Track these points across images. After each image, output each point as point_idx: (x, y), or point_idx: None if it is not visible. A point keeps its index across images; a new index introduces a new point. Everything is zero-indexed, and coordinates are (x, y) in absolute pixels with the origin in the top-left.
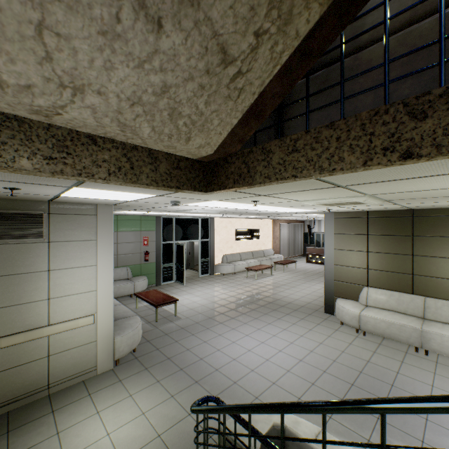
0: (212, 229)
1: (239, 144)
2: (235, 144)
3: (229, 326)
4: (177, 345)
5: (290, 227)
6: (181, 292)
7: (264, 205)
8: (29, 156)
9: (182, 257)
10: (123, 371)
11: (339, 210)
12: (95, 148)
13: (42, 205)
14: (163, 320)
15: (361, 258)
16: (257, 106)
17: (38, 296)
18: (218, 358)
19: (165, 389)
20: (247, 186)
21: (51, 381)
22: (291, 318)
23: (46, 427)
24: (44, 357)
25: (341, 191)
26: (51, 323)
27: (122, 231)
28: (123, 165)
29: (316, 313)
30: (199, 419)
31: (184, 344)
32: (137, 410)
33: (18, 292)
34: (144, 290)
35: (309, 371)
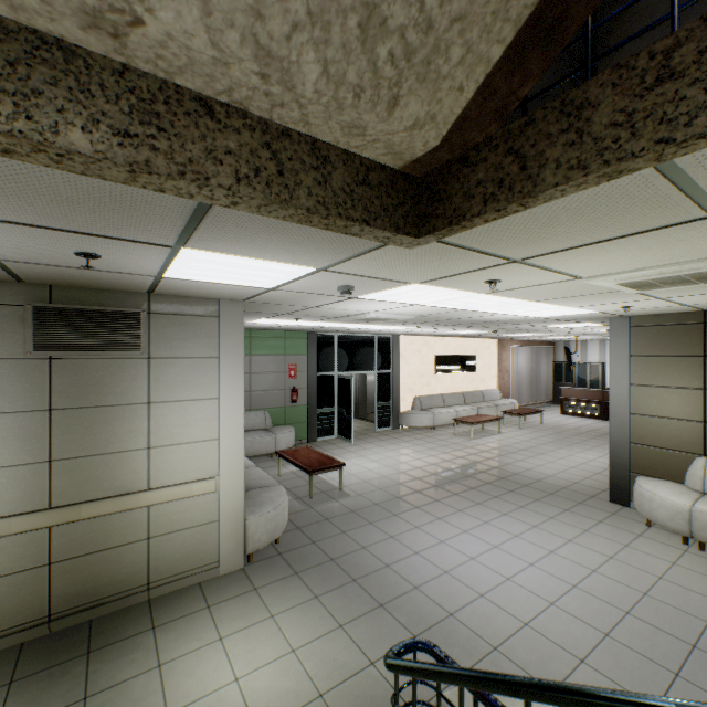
0: (397, 353)
1: (494, 123)
2: (486, 123)
3: (432, 514)
4: (344, 538)
5: (530, 353)
6: (347, 453)
7: (504, 295)
8: (86, 124)
9: (348, 398)
10: (259, 573)
11: (646, 308)
12: (211, 124)
13: (139, 300)
14: (320, 496)
15: (690, 402)
16: (551, 5)
17: (134, 442)
18: (417, 568)
19: (329, 611)
20: (518, 201)
21: (152, 578)
22: (545, 508)
23: (143, 653)
24: (142, 539)
25: (700, 238)
26: (152, 487)
27: (257, 355)
28: (264, 165)
29: (592, 502)
30: (390, 676)
31: (357, 538)
32: (283, 643)
33: (105, 434)
34: (290, 447)
35: (595, 609)
